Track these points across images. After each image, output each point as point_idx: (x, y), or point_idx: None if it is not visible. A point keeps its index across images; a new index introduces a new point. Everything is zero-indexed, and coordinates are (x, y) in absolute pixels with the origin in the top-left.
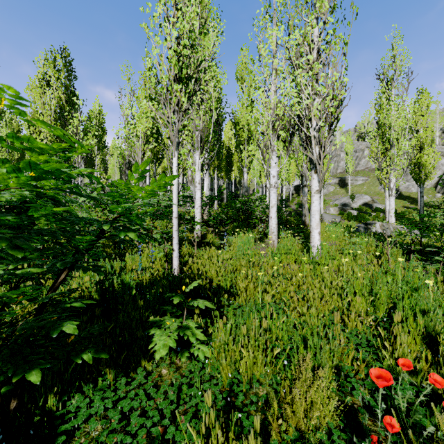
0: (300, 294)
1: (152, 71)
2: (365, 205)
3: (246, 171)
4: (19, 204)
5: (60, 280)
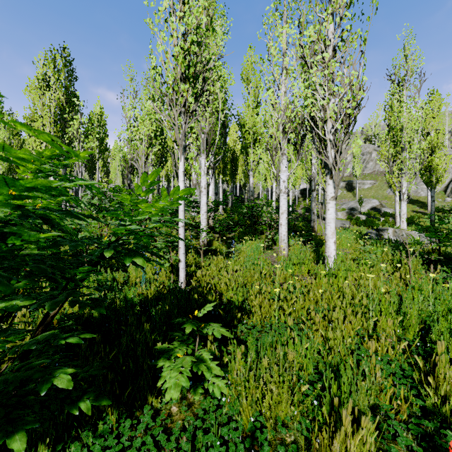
0: (321, 313)
1: (158, 70)
2: (373, 210)
3: (252, 175)
4: (4, 222)
5: (52, 314)
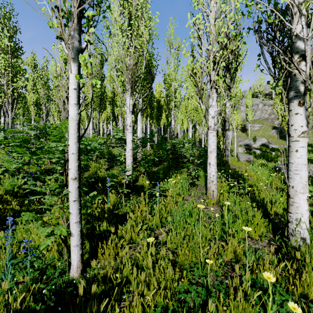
0: None
1: None
2: (263, 146)
3: (173, 118)
4: None
5: None
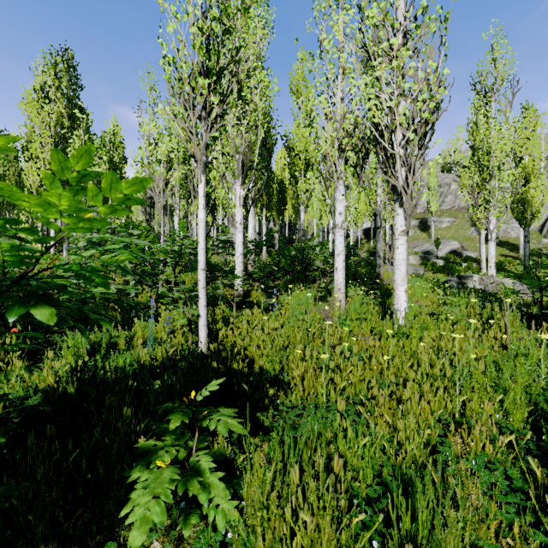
0: (386, 388)
1: (167, 58)
2: (452, 253)
3: (303, 210)
4: None
5: None
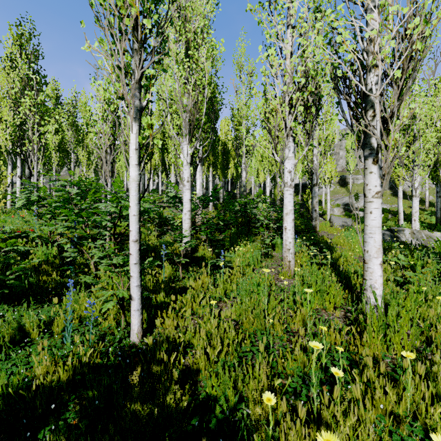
0: None
1: None
2: None
3: (245, 168)
4: None
5: None
